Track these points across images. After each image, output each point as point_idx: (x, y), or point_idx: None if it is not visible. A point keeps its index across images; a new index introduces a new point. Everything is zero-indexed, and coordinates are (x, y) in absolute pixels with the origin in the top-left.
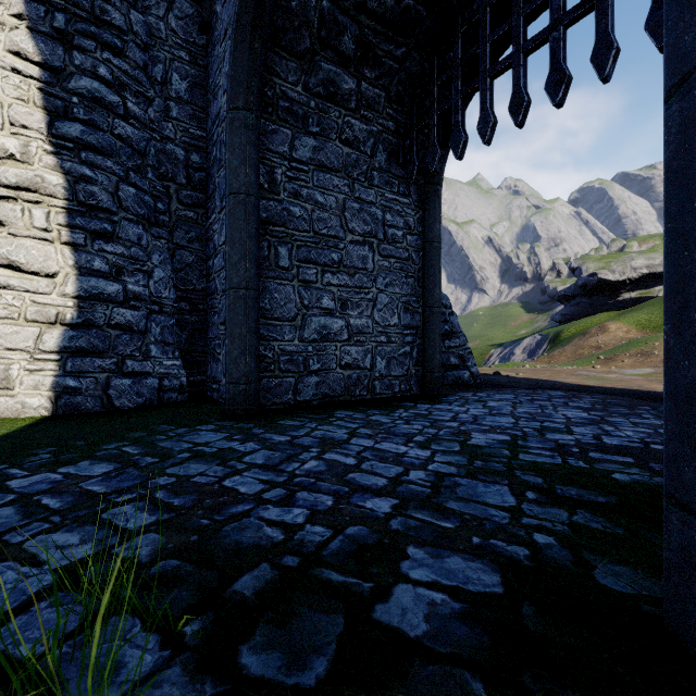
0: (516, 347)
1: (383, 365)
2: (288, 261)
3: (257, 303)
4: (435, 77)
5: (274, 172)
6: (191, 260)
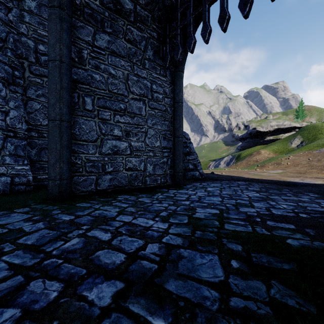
0: (221, 161)
1: (151, 169)
2: (92, 106)
3: (68, 130)
4: (178, 7)
5: (82, 52)
6: (39, 107)
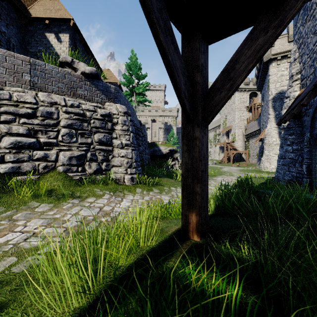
0: None
1: None
2: None
3: None
4: None
5: None
6: None
